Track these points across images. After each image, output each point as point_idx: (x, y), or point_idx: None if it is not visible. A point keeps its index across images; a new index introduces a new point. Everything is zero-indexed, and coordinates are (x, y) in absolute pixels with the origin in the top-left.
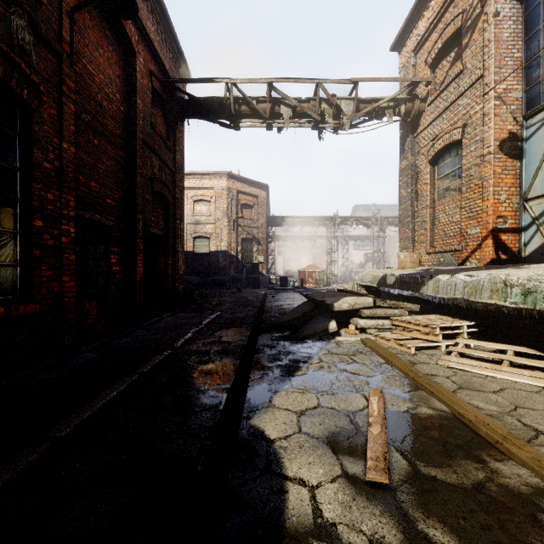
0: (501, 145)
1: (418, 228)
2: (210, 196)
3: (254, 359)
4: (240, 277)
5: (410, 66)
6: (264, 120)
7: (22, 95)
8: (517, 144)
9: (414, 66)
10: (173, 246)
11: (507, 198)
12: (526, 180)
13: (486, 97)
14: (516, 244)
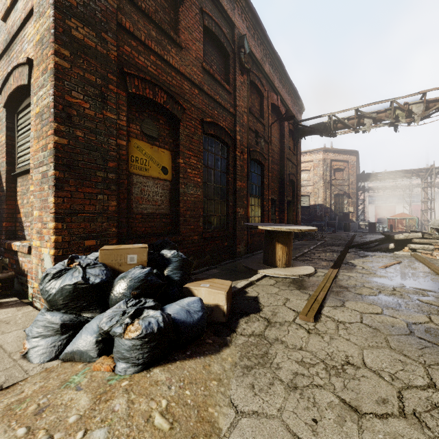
0: None
1: None
2: (310, 167)
3: (347, 254)
4: (334, 223)
5: None
6: (353, 129)
7: (263, 164)
8: None
9: None
10: (296, 205)
11: None
12: None
13: None
14: None
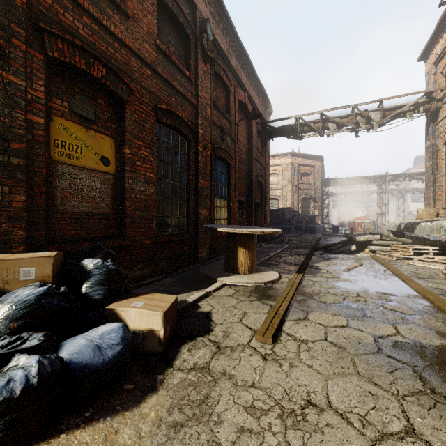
0: None
1: (437, 190)
2: (278, 170)
3: (312, 257)
4: (301, 226)
5: (431, 74)
6: (318, 133)
7: (229, 162)
8: None
9: (435, 74)
10: (264, 208)
11: None
12: None
13: None
14: None
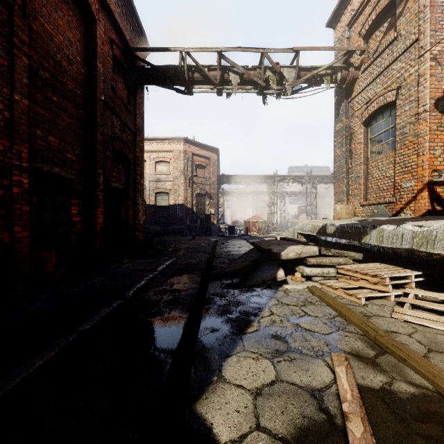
0: (436, 104)
1: (352, 183)
2: (169, 158)
3: (204, 310)
4: (195, 226)
5: (344, 39)
6: (215, 86)
7: None
8: None
9: (348, 39)
10: (134, 199)
11: (441, 153)
12: None
13: (421, 59)
14: None
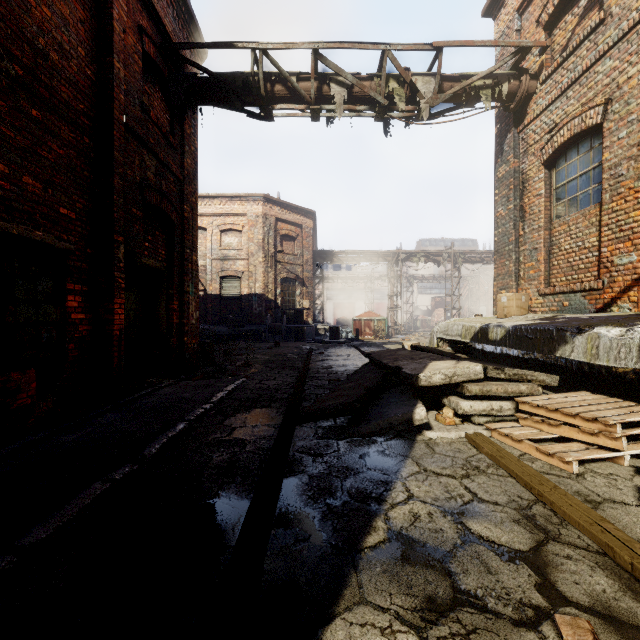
0: None
1: (525, 259)
2: (241, 225)
3: (282, 487)
4: (280, 327)
5: (512, 33)
6: (308, 105)
7: None
8: None
9: (518, 32)
10: (181, 285)
11: None
12: None
13: None
14: None
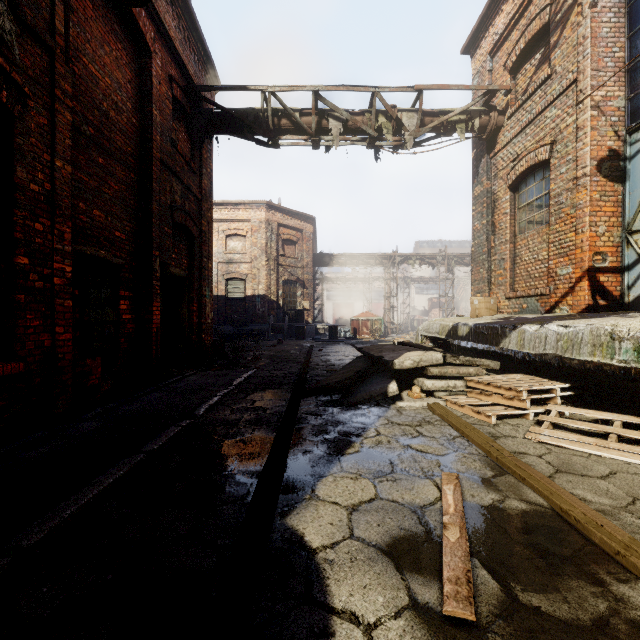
0: (599, 166)
1: (495, 267)
2: (245, 230)
3: (294, 431)
4: (282, 326)
5: (485, 72)
6: (309, 136)
7: (0, 98)
8: (618, 164)
9: (490, 72)
10: (199, 290)
11: (606, 230)
12: (630, 208)
13: (581, 106)
14: (617, 287)
